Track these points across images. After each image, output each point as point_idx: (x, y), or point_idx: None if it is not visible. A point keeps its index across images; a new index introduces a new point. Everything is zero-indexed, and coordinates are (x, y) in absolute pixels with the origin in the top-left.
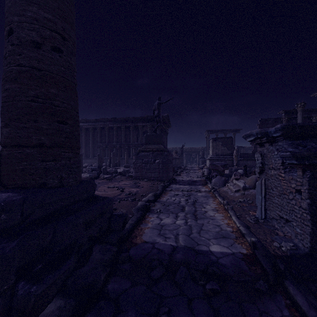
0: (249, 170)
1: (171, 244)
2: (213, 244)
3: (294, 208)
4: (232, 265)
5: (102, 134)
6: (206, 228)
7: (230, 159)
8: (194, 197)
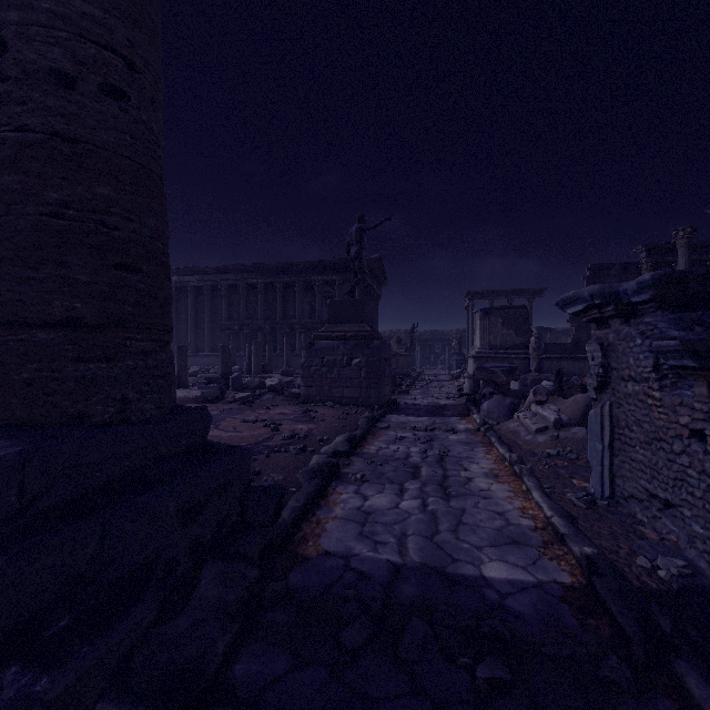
0: (566, 381)
1: (389, 560)
2: (489, 560)
3: (686, 474)
4: (537, 615)
5: (233, 300)
6: (471, 520)
7: (522, 357)
8: (442, 444)
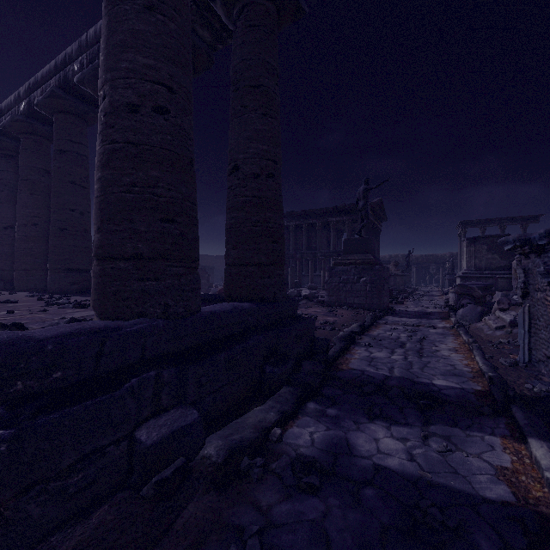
0: None
1: (384, 374)
2: (438, 379)
3: None
4: (456, 395)
5: None
6: (432, 366)
7: (506, 277)
8: (423, 334)
